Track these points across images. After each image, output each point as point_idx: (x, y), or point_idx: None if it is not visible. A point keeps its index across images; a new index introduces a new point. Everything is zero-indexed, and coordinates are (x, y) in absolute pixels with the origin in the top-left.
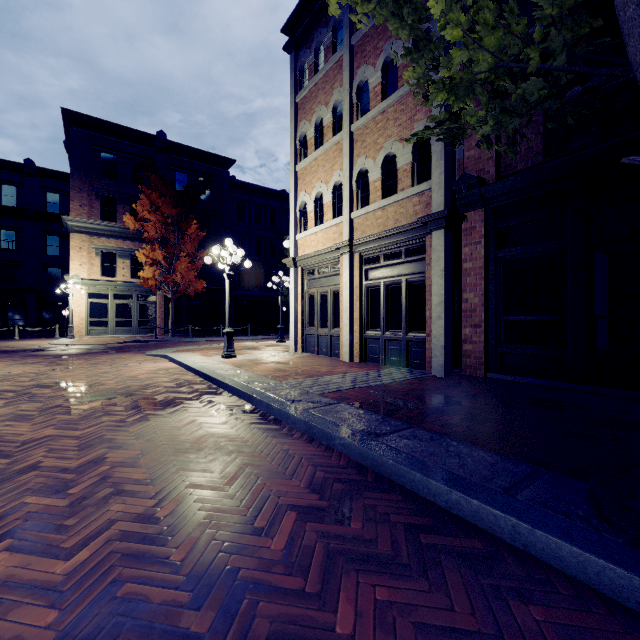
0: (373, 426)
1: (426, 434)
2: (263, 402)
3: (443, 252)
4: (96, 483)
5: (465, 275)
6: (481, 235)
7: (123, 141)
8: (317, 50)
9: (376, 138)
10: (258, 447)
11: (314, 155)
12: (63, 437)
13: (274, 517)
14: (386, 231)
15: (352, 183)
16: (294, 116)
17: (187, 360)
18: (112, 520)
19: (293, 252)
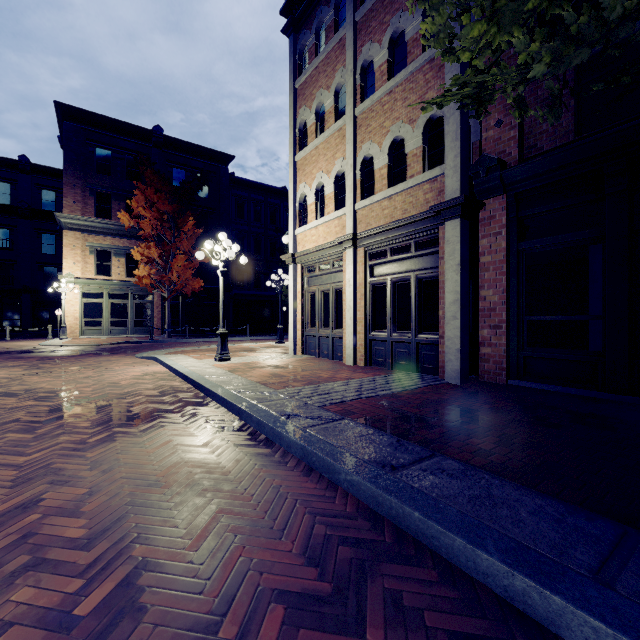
0: (387, 453)
1: (456, 466)
2: (253, 417)
3: (459, 244)
4: (11, 545)
5: (483, 270)
6: (501, 225)
7: (118, 136)
8: (318, 31)
9: (382, 121)
10: (241, 482)
11: (315, 143)
12: (1, 466)
13: (250, 616)
14: (393, 222)
15: (356, 172)
16: (293, 103)
17: (177, 363)
18: (6, 622)
19: (292, 248)
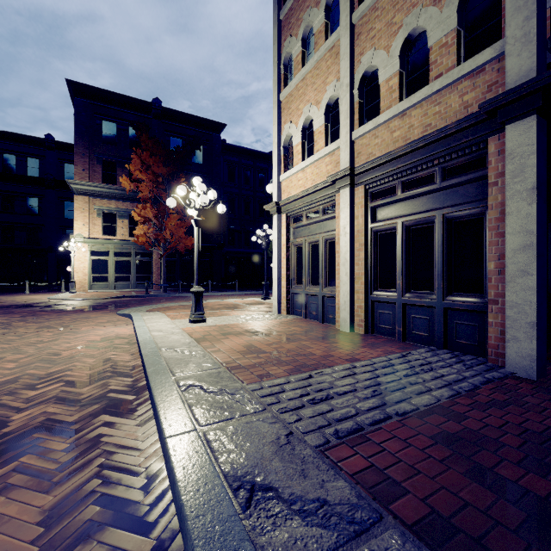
0: None
1: None
2: (175, 489)
3: (534, 155)
4: None
5: None
6: None
7: (122, 109)
8: None
9: (390, 17)
10: None
11: (301, 73)
12: None
13: None
14: (410, 143)
15: (353, 92)
16: (277, 36)
17: (144, 325)
18: None
19: (276, 196)
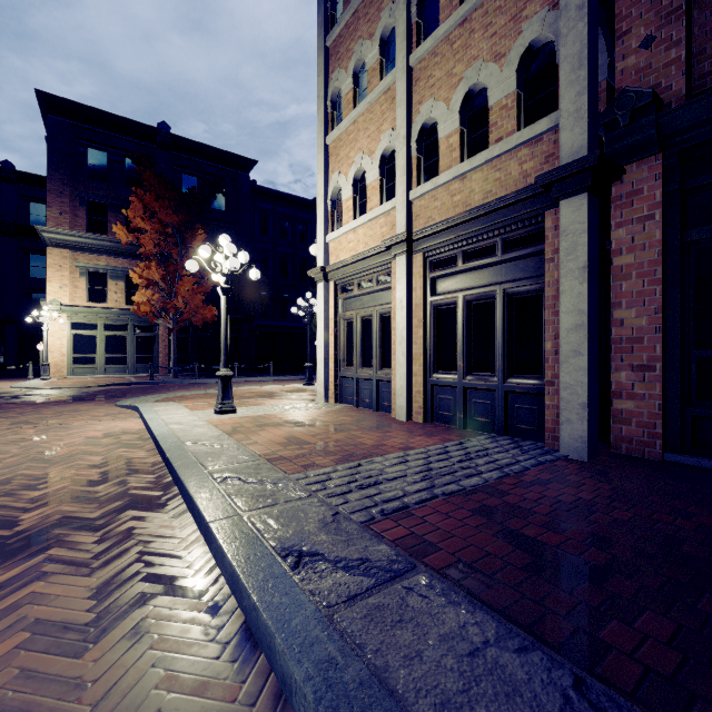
0: None
1: None
2: (225, 560)
3: (585, 234)
4: None
5: (618, 278)
6: (654, 203)
7: (116, 134)
8: None
9: (451, 67)
10: None
11: (352, 115)
12: None
13: None
14: (470, 210)
15: (411, 146)
16: (324, 66)
17: (158, 418)
18: None
19: (322, 260)
